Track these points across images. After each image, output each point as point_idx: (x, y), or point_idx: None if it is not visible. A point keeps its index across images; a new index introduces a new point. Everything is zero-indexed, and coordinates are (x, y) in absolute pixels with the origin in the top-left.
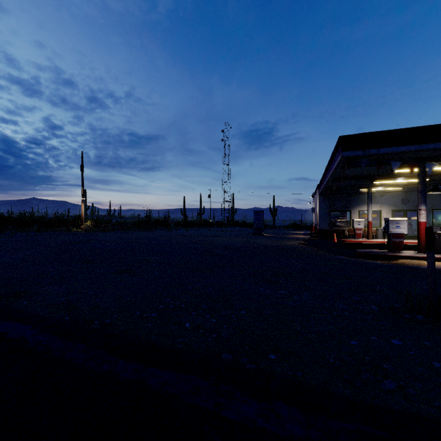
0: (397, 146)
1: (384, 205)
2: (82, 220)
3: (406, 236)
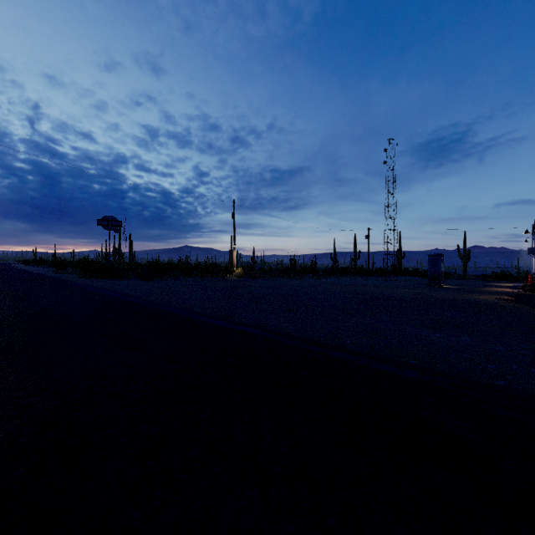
0: None
1: None
2: (234, 267)
3: None
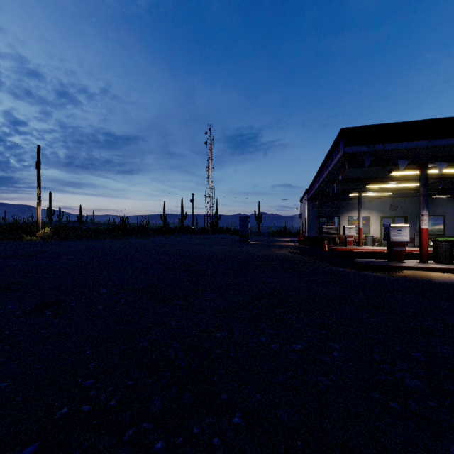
0: (405, 141)
1: (372, 211)
2: (38, 227)
3: None
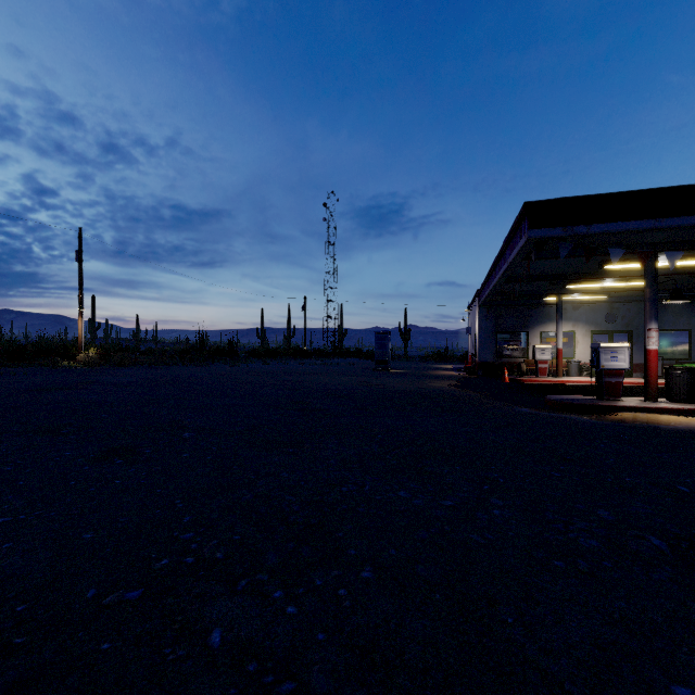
0: (620, 221)
1: (579, 324)
2: (79, 348)
3: None
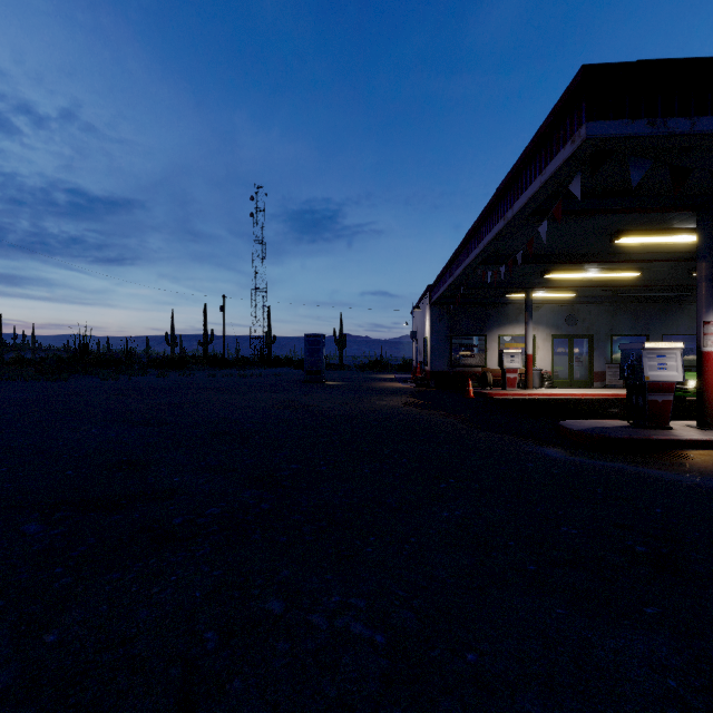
0: None
1: (539, 327)
2: None
3: (574, 380)
